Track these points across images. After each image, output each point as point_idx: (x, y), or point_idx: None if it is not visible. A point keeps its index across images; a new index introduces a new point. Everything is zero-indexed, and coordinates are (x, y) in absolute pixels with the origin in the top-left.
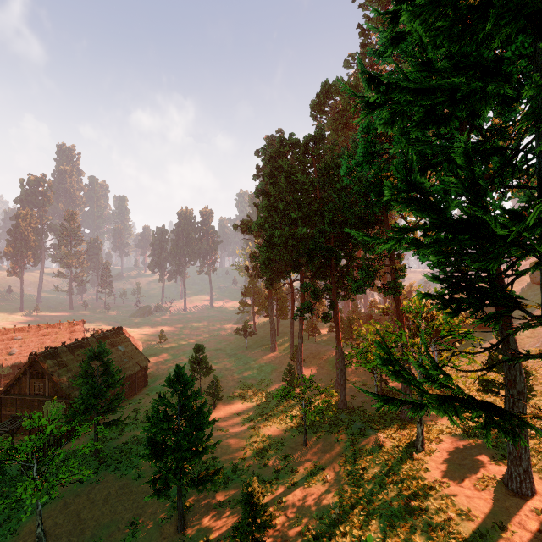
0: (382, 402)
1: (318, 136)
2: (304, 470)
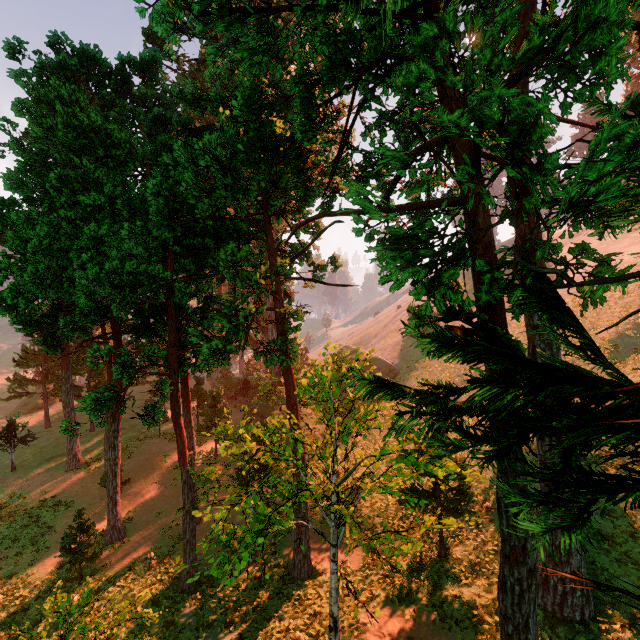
0: None
1: (148, 62)
2: None
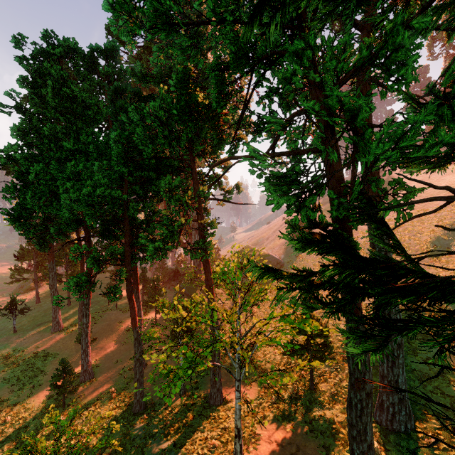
0: None
1: (110, 50)
2: None
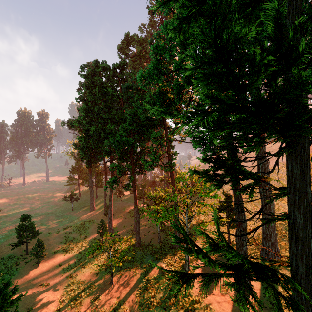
0: (179, 285)
1: (122, 65)
2: (110, 308)
